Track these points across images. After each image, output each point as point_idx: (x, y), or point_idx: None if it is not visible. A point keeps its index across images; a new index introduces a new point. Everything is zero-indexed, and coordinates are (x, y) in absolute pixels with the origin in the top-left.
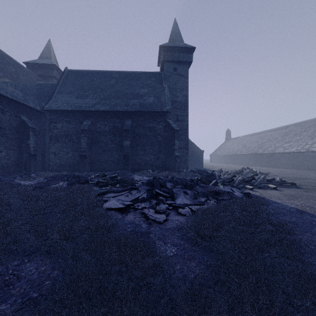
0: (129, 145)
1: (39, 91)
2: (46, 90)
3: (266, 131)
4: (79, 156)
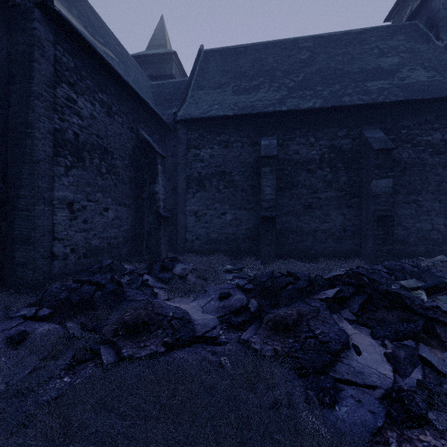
0: (390, 191)
1: (157, 95)
2: (167, 91)
3: None
4: (248, 221)
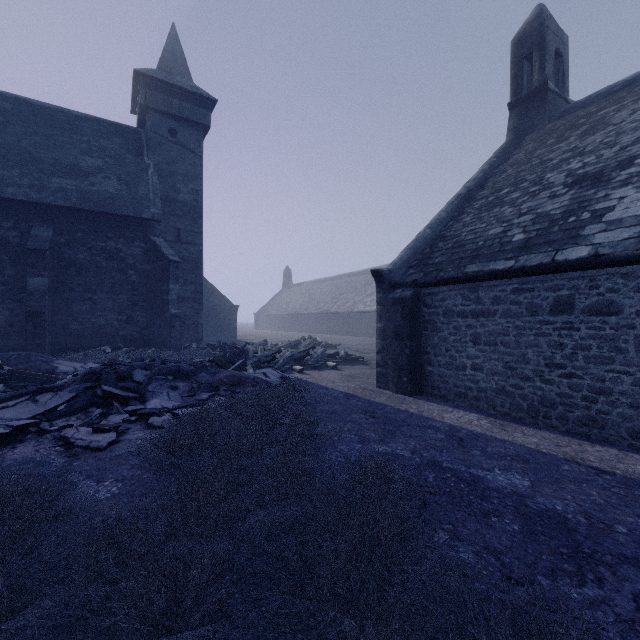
0: (44, 289)
1: None
2: None
3: (344, 275)
4: None
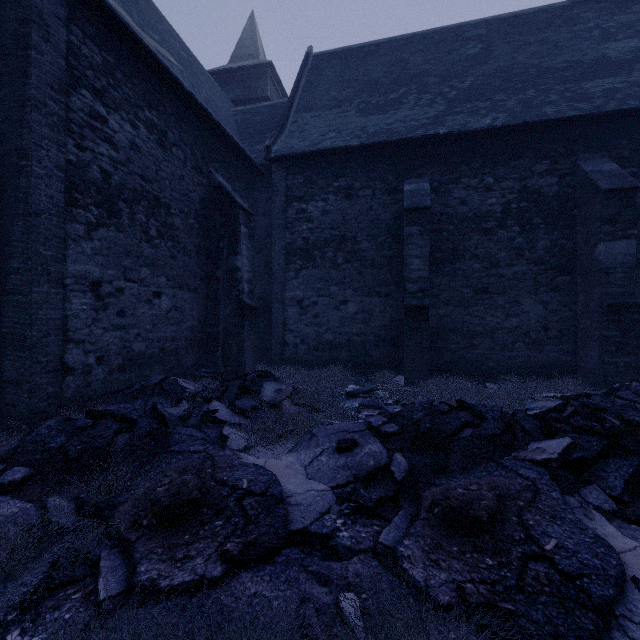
0: (631, 261)
1: (243, 124)
2: (259, 119)
3: None
4: (382, 313)
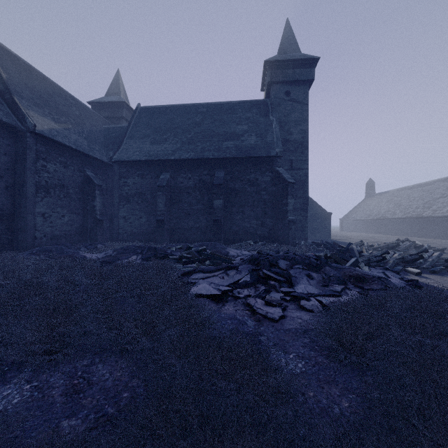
0: (221, 206)
1: (106, 138)
2: (114, 135)
3: (438, 180)
4: (155, 222)
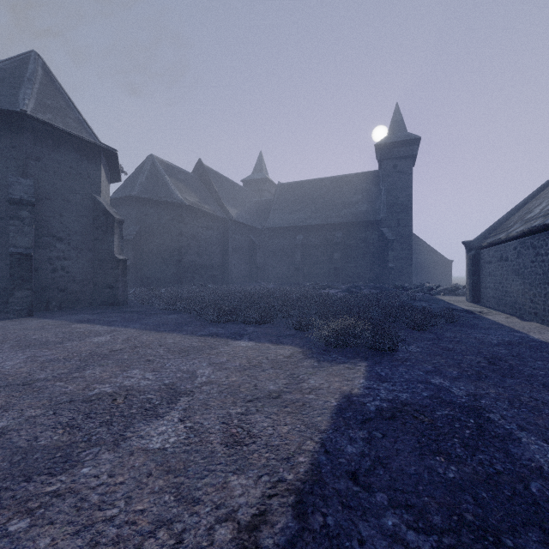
0: (339, 258)
1: (257, 209)
2: (262, 207)
3: None
4: (293, 269)
